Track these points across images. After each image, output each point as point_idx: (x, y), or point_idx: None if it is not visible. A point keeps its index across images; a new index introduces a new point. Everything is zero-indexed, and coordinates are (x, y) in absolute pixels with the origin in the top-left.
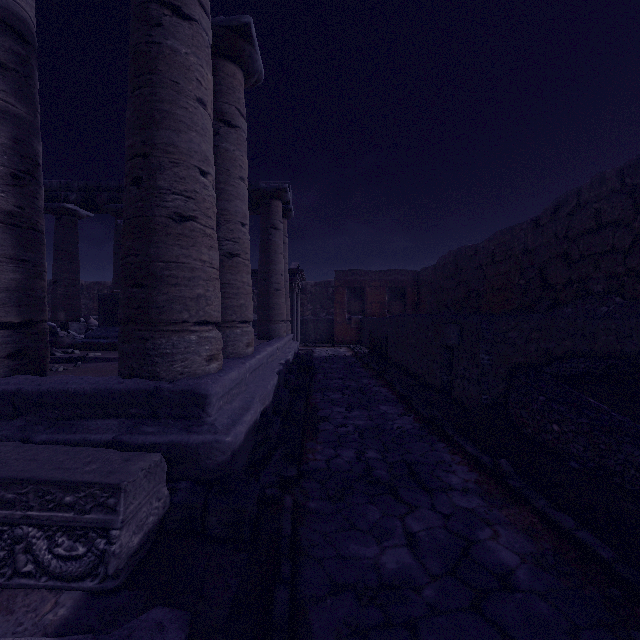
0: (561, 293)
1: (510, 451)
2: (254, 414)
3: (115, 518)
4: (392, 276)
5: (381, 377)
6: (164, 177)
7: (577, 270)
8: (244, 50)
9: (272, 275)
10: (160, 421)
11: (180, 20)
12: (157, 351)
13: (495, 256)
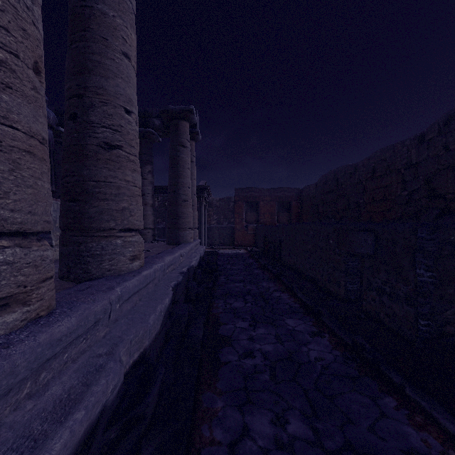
0: (453, 202)
1: None
2: (88, 413)
3: None
4: (280, 192)
5: (279, 280)
6: None
7: None
8: None
9: (180, 187)
10: None
11: None
12: None
13: (376, 172)
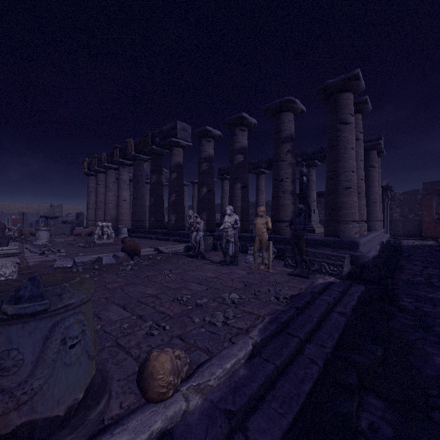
0: None
1: None
2: (373, 253)
3: (343, 264)
4: None
5: None
6: (341, 177)
7: None
8: (363, 107)
9: (370, 194)
10: (343, 249)
11: (345, 125)
12: (339, 229)
13: None
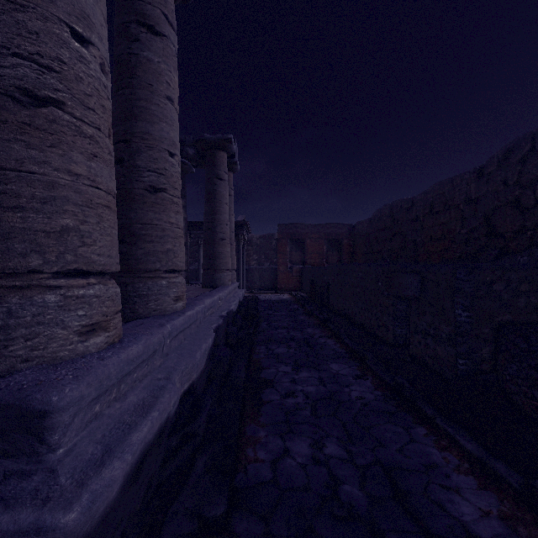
0: (512, 241)
1: (532, 455)
2: (160, 415)
3: None
4: (330, 229)
5: (325, 326)
6: None
7: (533, 217)
8: None
9: (217, 225)
10: None
11: None
12: None
13: (434, 207)
